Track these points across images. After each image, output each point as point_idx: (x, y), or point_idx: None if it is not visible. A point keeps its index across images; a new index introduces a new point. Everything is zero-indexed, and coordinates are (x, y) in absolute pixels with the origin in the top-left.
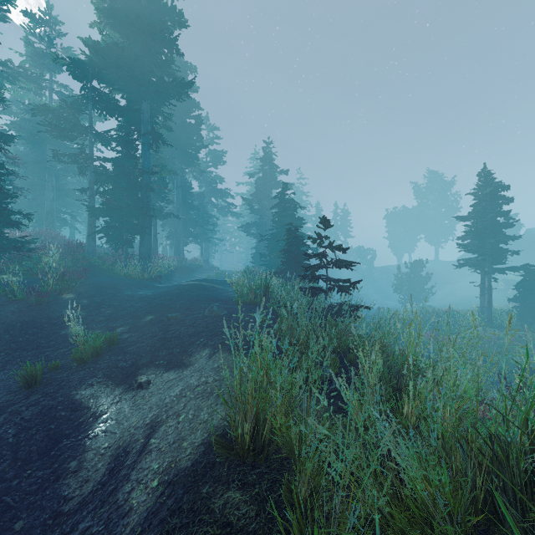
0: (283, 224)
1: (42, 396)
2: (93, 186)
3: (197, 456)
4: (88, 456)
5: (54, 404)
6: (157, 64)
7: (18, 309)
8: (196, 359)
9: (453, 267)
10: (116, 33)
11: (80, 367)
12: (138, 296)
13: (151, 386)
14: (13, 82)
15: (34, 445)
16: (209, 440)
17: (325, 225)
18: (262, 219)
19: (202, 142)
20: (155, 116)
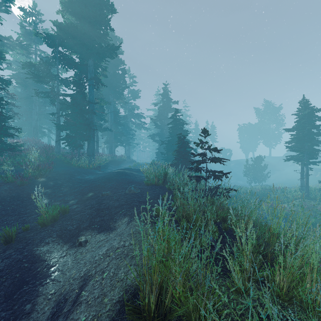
0: (175, 134)
1: (14, 251)
2: (59, 111)
3: (114, 313)
4: (39, 300)
5: (21, 257)
6: (98, 36)
7: (9, 188)
8: (119, 225)
9: (280, 160)
10: (73, 17)
11: (42, 229)
12: (85, 179)
13: (88, 244)
14: (13, 49)
15: (3, 290)
16: (124, 298)
17: (205, 134)
18: (162, 131)
19: (126, 84)
20: (97, 68)
